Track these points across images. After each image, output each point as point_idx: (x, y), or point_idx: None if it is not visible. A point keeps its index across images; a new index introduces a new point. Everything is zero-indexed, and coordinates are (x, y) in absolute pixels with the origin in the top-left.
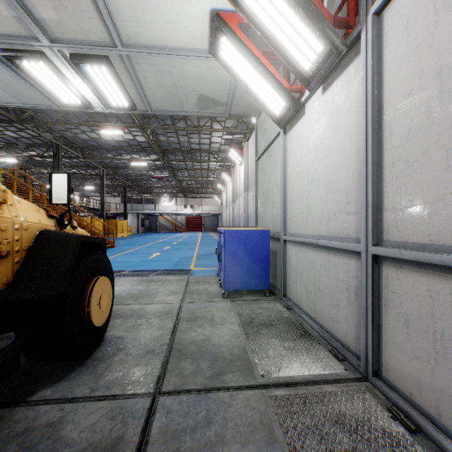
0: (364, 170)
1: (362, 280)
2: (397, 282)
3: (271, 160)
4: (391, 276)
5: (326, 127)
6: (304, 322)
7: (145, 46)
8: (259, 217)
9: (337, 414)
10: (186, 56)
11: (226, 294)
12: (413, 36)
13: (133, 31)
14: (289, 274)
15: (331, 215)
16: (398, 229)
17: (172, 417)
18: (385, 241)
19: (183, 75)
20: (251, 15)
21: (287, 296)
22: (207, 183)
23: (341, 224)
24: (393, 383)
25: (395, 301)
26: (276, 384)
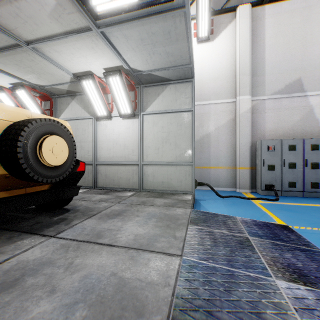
0: None
1: None
2: None
3: None
4: None
5: None
6: None
7: None
8: None
9: None
10: None
11: None
12: None
13: None
14: None
15: None
16: None
17: None
18: None
19: None
20: (23, 101)
21: None
22: None
23: None
24: None
25: None
26: None
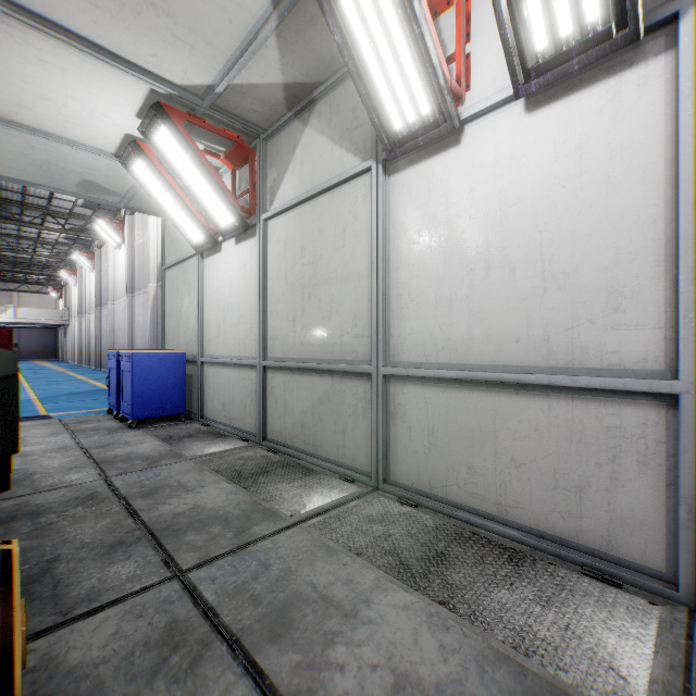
0: (259, 313)
1: (258, 383)
2: (273, 380)
3: (186, 277)
4: (271, 377)
5: (238, 272)
6: (221, 430)
7: (19, 123)
8: (168, 337)
9: (240, 457)
10: (82, 150)
11: (134, 424)
12: (279, 248)
13: (9, 108)
14: (207, 394)
15: (241, 340)
16: (274, 350)
17: (129, 480)
18: (269, 357)
19: (69, 159)
20: (175, 170)
21: (205, 417)
22: (33, 265)
23: (247, 348)
24: (272, 438)
25: (273, 391)
26: (201, 457)
